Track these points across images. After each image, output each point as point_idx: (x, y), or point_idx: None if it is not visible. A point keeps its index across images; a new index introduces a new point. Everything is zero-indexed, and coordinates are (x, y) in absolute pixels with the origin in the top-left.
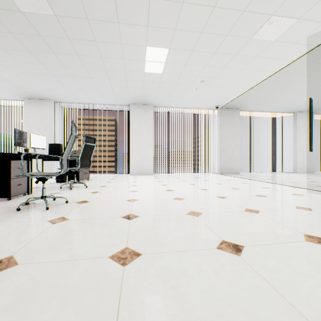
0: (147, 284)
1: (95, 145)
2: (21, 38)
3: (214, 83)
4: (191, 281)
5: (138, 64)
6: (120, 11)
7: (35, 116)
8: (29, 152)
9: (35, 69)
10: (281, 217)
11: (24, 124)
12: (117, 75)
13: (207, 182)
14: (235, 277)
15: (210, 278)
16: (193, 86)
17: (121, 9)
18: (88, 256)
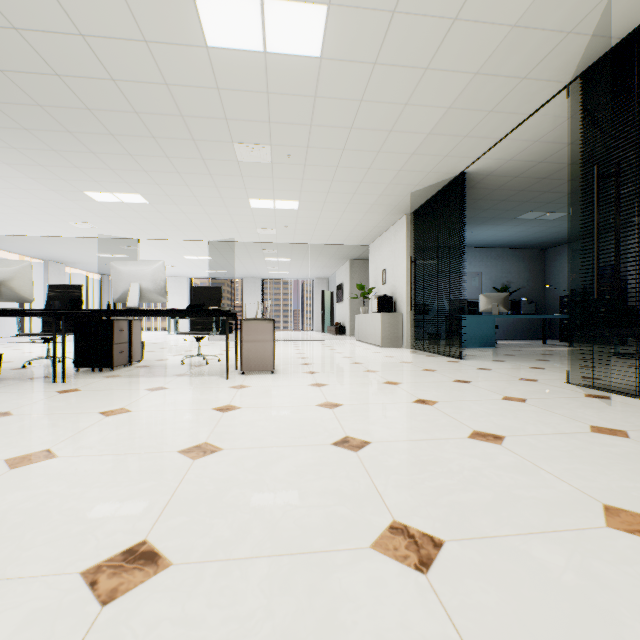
0: None
1: None
2: None
3: None
4: None
5: None
6: None
7: None
8: None
9: None
10: None
11: None
12: None
13: None
14: None
15: None
16: None
17: None
18: None
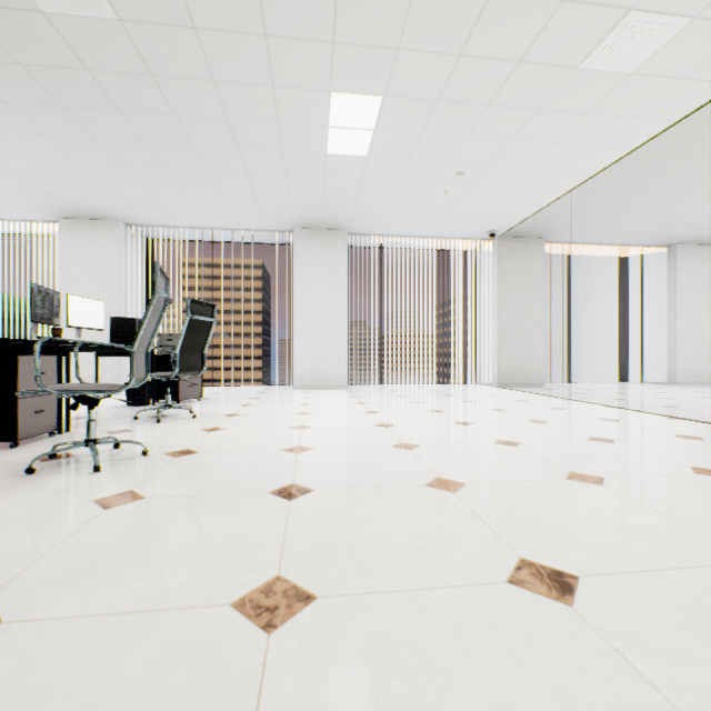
0: (328, 692)
1: (214, 320)
2: (45, 77)
3: (488, 177)
4: (447, 684)
5: (311, 135)
6: (268, 7)
7: (83, 256)
8: (70, 337)
9: (80, 149)
10: (660, 497)
11: (60, 275)
12: (265, 161)
13: (472, 407)
14: (567, 673)
15: (500, 676)
16: (438, 186)
17: (270, 2)
18: (178, 600)
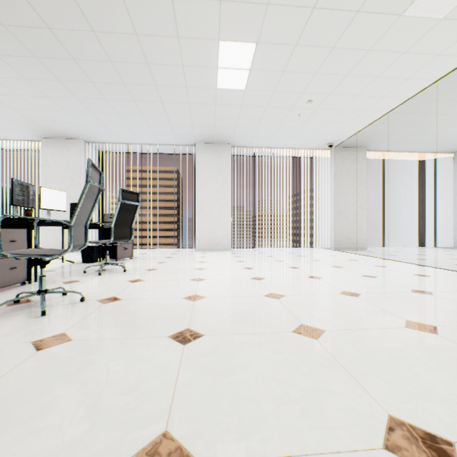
0: None
1: (138, 204)
2: (21, 35)
3: (329, 103)
4: None
5: (206, 74)
6: None
7: (57, 163)
8: None
9: (50, 89)
10: None
11: (42, 175)
12: (174, 95)
13: (318, 264)
14: None
15: None
16: (294, 110)
17: None
18: None
